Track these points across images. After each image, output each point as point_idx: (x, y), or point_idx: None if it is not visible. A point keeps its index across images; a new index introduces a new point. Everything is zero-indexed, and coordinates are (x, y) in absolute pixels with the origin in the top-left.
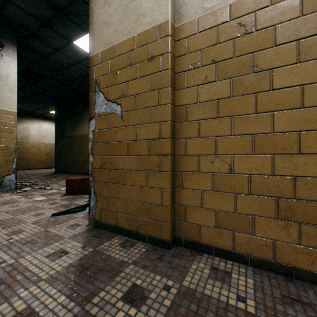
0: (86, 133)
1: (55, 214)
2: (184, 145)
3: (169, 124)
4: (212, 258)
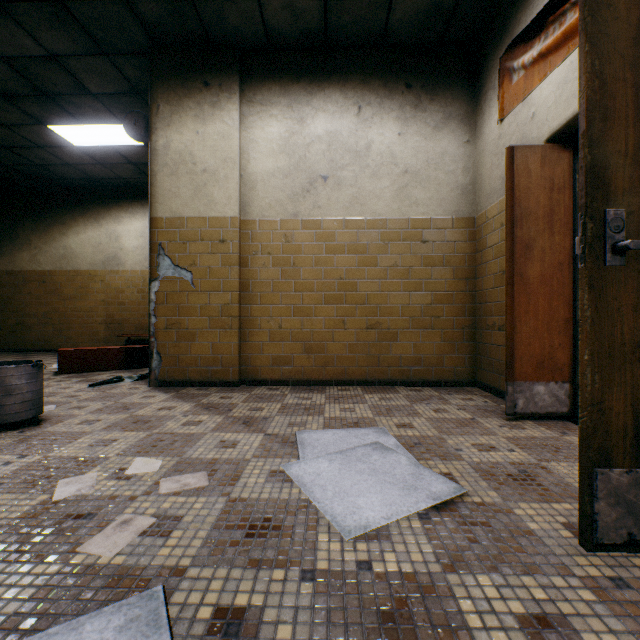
0: (27, 269)
1: (91, 385)
2: (249, 310)
3: (238, 294)
4: (269, 386)
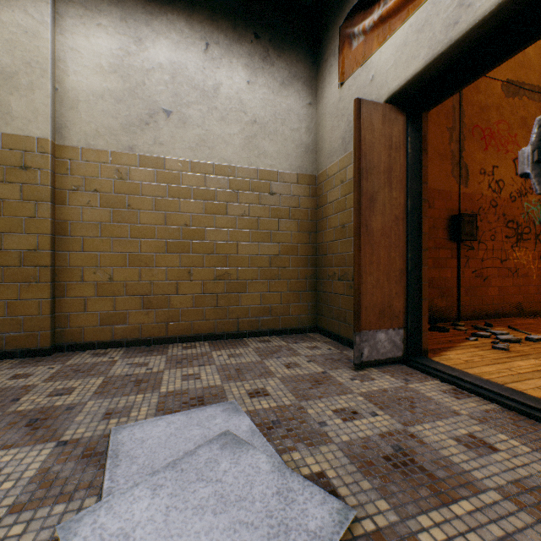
0: None
1: None
2: (68, 258)
3: (50, 238)
4: (95, 351)
